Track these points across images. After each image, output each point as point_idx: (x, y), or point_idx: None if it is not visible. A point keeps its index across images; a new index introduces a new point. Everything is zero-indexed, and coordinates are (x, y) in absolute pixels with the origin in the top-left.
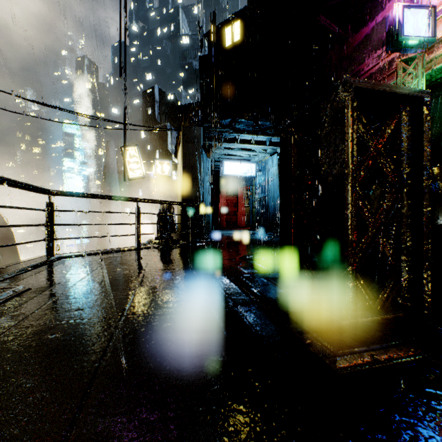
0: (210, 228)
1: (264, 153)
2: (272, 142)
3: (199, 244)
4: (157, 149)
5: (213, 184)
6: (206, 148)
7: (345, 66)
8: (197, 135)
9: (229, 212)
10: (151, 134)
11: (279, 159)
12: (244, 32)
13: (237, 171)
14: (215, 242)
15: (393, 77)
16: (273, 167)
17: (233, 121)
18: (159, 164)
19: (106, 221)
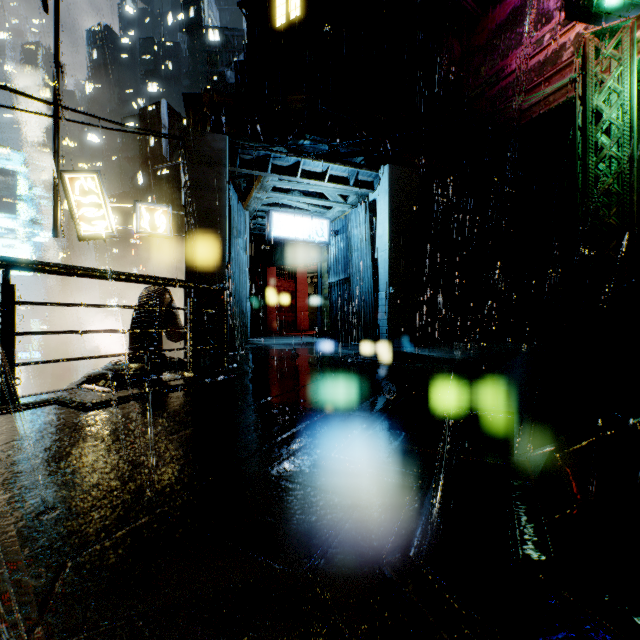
0: (246, 336)
1: (343, 204)
2: (359, 181)
3: (205, 382)
4: (163, 202)
5: (254, 259)
6: (240, 192)
7: (477, 63)
8: (217, 150)
9: (283, 306)
10: (153, 177)
11: (371, 211)
12: (308, 3)
13: (296, 232)
14: (250, 369)
15: (564, 76)
16: (360, 226)
17: (289, 133)
18: (145, 211)
19: (70, 320)
